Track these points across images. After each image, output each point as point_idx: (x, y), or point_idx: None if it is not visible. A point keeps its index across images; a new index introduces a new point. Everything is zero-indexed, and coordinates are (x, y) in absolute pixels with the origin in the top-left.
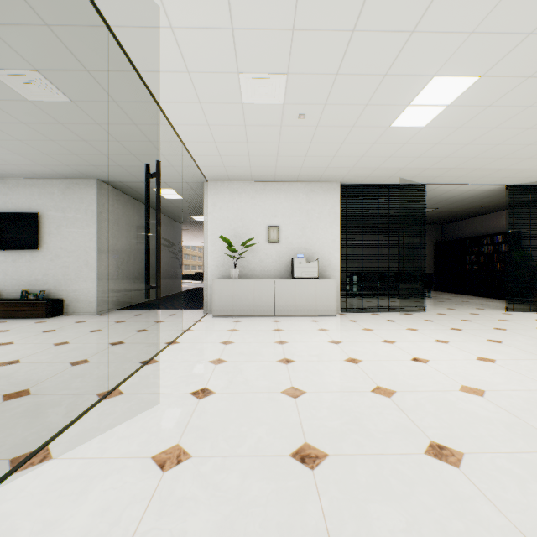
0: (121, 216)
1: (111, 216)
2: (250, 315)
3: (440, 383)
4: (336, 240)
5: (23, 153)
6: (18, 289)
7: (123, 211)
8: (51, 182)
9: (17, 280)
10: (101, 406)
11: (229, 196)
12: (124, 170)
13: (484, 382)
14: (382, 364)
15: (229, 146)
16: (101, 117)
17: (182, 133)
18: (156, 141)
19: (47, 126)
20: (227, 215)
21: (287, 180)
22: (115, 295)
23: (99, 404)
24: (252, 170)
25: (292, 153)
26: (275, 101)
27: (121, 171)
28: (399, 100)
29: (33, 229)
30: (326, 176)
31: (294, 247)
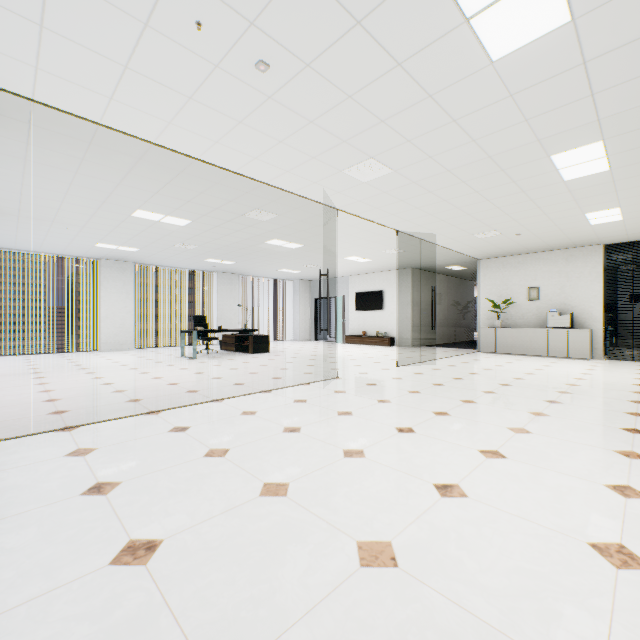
0: (424, 286)
1: (418, 288)
2: (508, 353)
3: (567, 376)
4: (598, 295)
5: (381, 265)
6: (374, 331)
7: (425, 282)
8: (389, 273)
9: (374, 326)
10: (418, 363)
11: (495, 268)
12: (426, 263)
13: (598, 379)
14: (553, 371)
15: (483, 248)
16: (416, 252)
17: (454, 249)
18: (441, 253)
19: (394, 257)
20: (494, 282)
21: (545, 251)
22: (420, 337)
23: (418, 363)
24: (509, 252)
25: (530, 243)
26: (496, 235)
27: (424, 264)
28: (576, 220)
29: (381, 299)
30: (580, 244)
31: (552, 303)
